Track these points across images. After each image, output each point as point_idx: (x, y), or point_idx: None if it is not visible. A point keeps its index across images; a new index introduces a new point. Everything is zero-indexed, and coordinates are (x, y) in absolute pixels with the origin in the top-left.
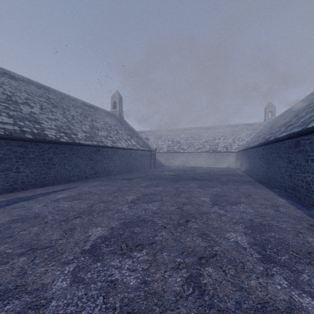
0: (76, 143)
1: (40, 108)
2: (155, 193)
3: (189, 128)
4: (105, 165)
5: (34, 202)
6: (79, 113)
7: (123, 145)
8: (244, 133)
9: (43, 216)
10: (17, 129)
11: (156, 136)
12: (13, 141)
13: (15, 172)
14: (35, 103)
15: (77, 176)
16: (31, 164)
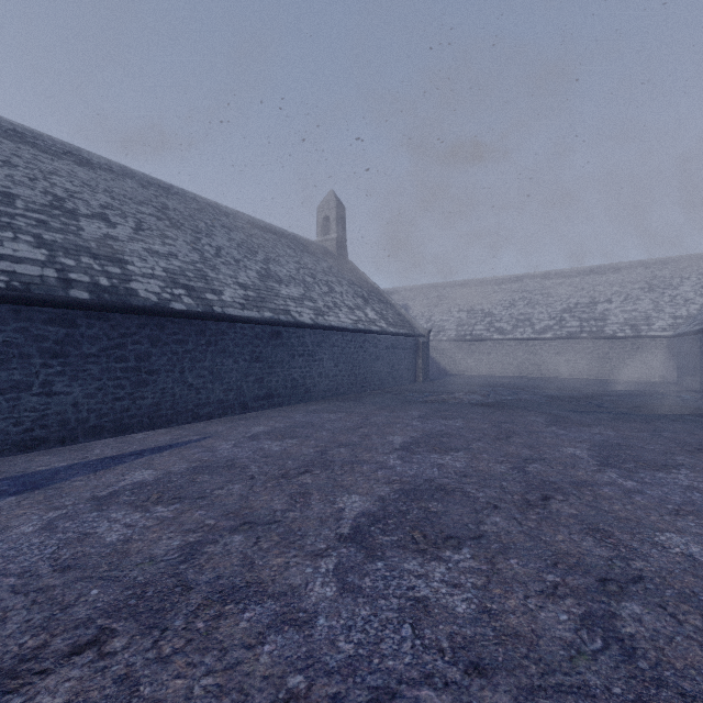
0: (216, 314)
1: (134, 228)
2: (444, 486)
3: (516, 277)
4: (295, 373)
5: (36, 504)
6: (235, 243)
7: (343, 321)
8: (691, 283)
9: None
10: (52, 275)
11: (427, 301)
12: (33, 307)
13: (40, 396)
14: (125, 216)
15: (219, 403)
16: (88, 372)
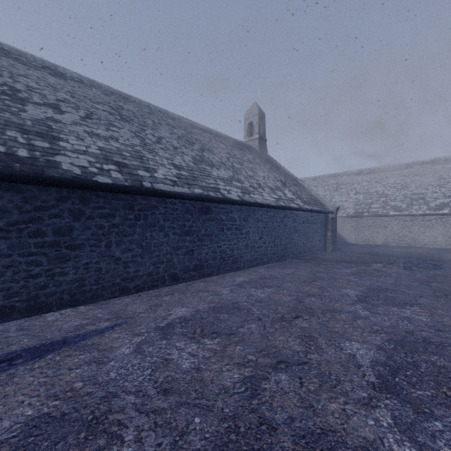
0: (144, 189)
1: (83, 117)
2: None
3: (406, 165)
4: (223, 245)
5: None
6: (176, 135)
7: (267, 198)
8: None
9: None
10: None
11: (327, 186)
12: None
13: None
14: (78, 108)
15: (149, 276)
16: None
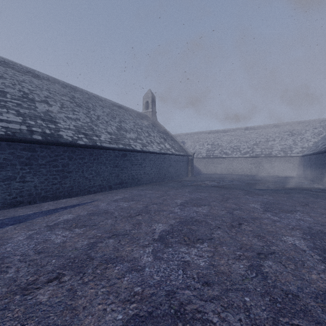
0: (98, 146)
1: (60, 107)
2: (198, 219)
3: (233, 129)
4: (133, 172)
5: (22, 228)
6: (106, 113)
7: (155, 149)
8: (310, 132)
9: (4, 267)
10: (25, 128)
11: (193, 139)
12: (16, 143)
13: (20, 182)
14: (56, 101)
15: (99, 186)
16: (41, 172)
